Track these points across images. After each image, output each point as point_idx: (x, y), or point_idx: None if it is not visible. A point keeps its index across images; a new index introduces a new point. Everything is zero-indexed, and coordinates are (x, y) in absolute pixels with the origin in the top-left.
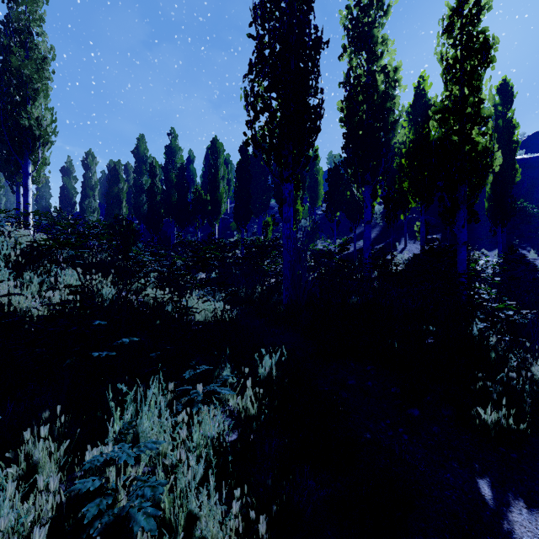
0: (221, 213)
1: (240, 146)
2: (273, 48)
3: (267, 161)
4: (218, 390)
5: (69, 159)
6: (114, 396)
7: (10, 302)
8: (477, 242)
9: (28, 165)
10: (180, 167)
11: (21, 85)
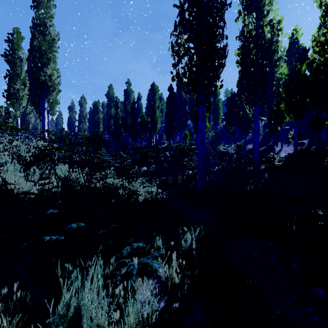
0: (157, 129)
1: (168, 87)
2: (191, 10)
3: (186, 91)
4: (150, 264)
5: (72, 101)
6: (72, 263)
7: (13, 188)
8: None
9: (44, 103)
10: (132, 102)
11: (40, 56)
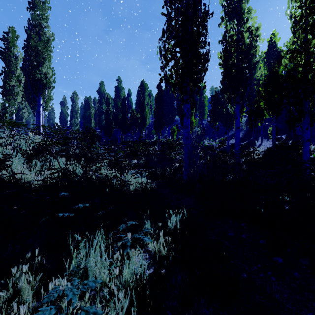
0: (146, 124)
1: (157, 85)
2: (177, 19)
3: (173, 91)
4: (141, 238)
5: (64, 97)
6: None
7: (21, 178)
8: (312, 139)
9: (40, 100)
10: (123, 98)
11: (36, 55)
